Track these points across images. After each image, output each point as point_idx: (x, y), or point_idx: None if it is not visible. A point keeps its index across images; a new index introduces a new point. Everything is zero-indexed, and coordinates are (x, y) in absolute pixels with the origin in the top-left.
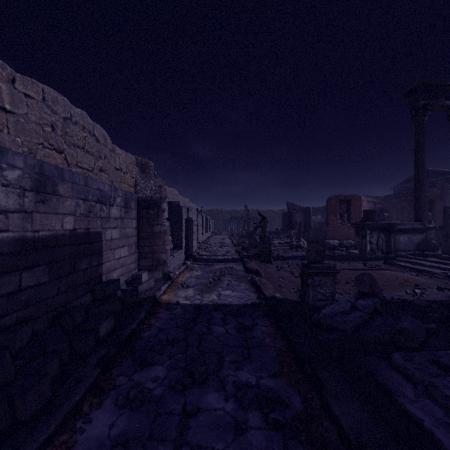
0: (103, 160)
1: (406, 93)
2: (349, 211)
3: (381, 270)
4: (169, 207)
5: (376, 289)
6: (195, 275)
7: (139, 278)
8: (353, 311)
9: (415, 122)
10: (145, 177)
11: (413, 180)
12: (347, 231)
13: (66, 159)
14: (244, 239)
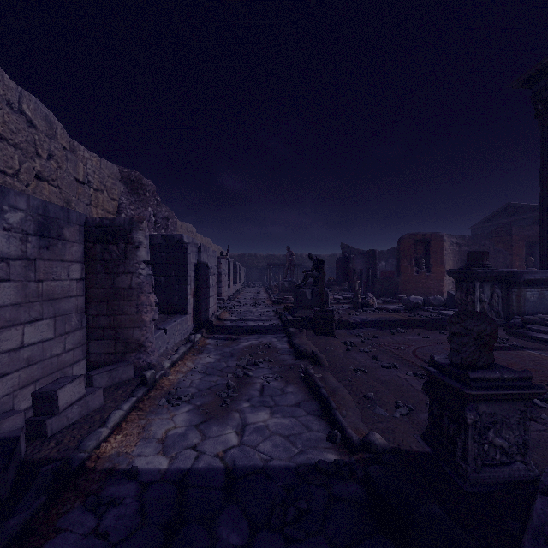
0: (45, 161)
1: (528, 79)
2: (428, 256)
3: (519, 349)
4: (164, 244)
5: None
6: (204, 364)
7: (51, 399)
8: None
9: (543, 121)
10: (137, 201)
11: (496, 217)
12: (425, 282)
13: None
14: (286, 293)
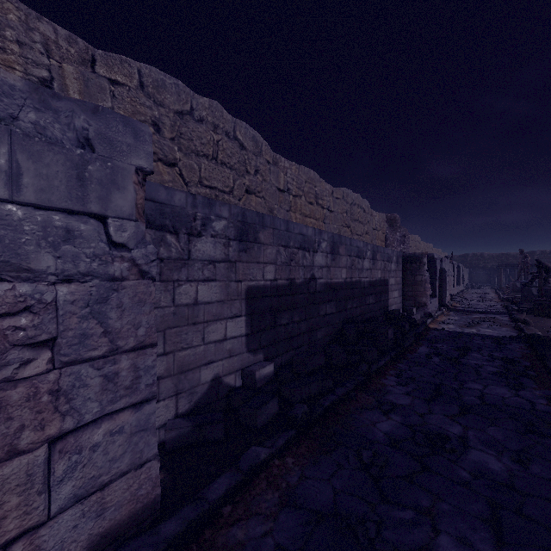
0: (367, 225)
1: None
2: None
3: None
4: None
5: None
6: (453, 319)
7: (411, 311)
8: None
9: None
10: (392, 231)
11: None
12: None
13: (351, 231)
14: (518, 293)
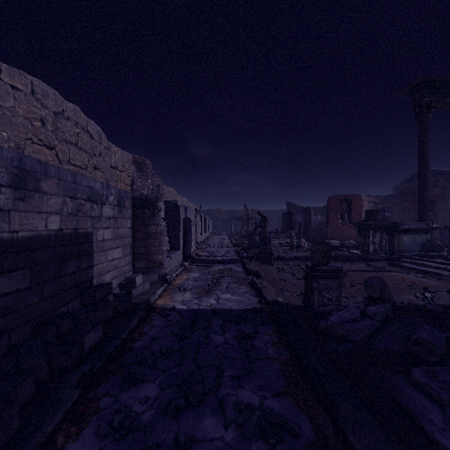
0: (98, 158)
1: (410, 90)
2: (350, 211)
3: (386, 271)
4: (166, 207)
5: (387, 294)
6: (193, 277)
7: (133, 281)
8: (363, 319)
9: (419, 120)
10: (142, 176)
11: (413, 180)
12: (348, 231)
13: (57, 155)
14: (243, 239)
